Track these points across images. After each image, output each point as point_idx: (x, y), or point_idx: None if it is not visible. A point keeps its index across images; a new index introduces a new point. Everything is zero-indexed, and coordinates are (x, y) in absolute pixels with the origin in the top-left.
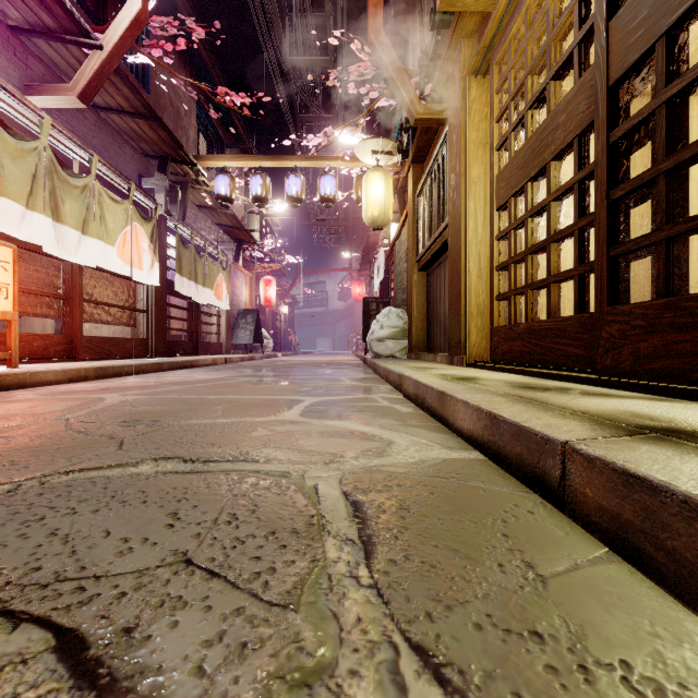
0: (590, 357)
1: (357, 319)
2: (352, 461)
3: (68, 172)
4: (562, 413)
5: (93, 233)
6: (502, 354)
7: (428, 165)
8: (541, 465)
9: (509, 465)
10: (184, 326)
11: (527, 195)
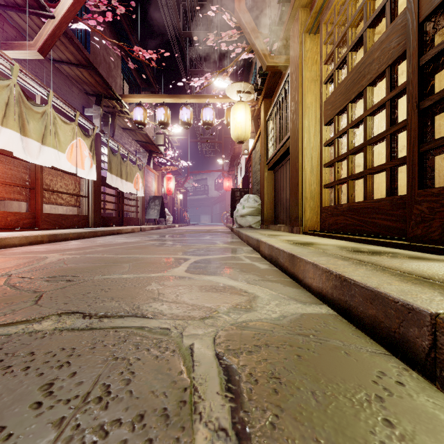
0: (400, 228)
1: (227, 202)
2: (224, 317)
3: (31, 102)
4: (407, 278)
5: (49, 144)
6: (329, 226)
7: (274, 98)
8: (402, 331)
9: (362, 323)
10: (115, 207)
11: (348, 113)
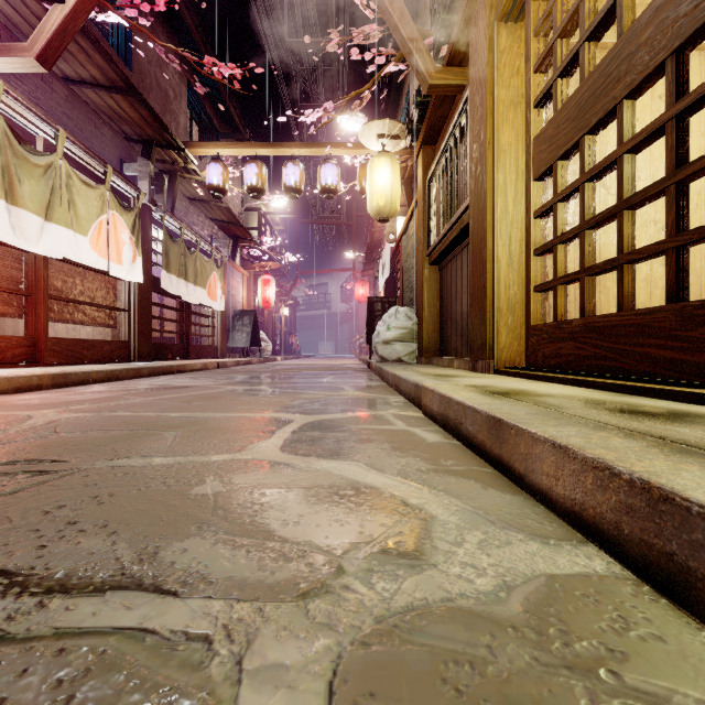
0: (702, 363)
1: (360, 321)
2: (359, 589)
3: (26, 148)
4: None
5: (59, 220)
6: (543, 359)
7: (441, 143)
8: None
9: None
10: (178, 328)
11: (583, 153)
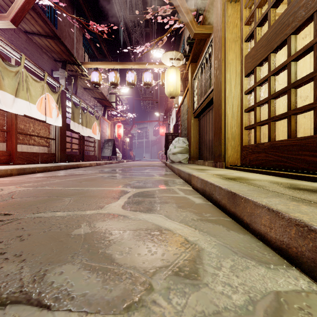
0: None
1: (162, 144)
2: (162, 303)
3: (6, 63)
4: None
5: (22, 97)
6: (249, 162)
7: (199, 61)
8: None
9: None
10: (79, 147)
11: (269, 62)
